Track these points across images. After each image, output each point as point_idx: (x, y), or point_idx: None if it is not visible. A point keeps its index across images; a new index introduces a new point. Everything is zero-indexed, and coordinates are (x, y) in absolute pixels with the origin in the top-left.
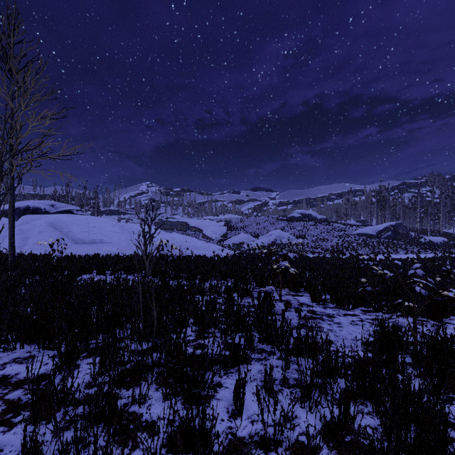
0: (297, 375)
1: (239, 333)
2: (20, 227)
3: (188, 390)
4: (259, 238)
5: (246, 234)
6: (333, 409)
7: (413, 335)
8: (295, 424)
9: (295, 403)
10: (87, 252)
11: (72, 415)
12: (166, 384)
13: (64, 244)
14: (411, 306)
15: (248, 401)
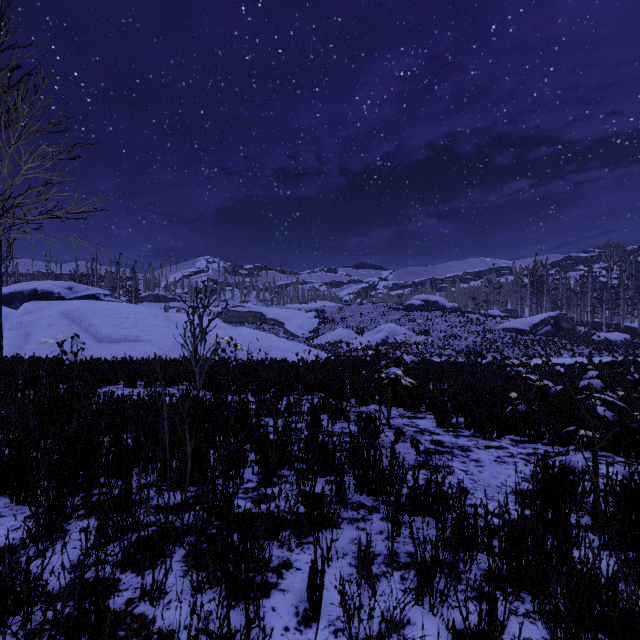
0: (412, 546)
1: (326, 477)
2: (21, 319)
3: (235, 575)
4: (363, 335)
5: (345, 330)
6: (470, 607)
7: (593, 482)
8: (406, 636)
9: (405, 605)
10: (115, 354)
11: (39, 621)
12: (197, 567)
13: (80, 342)
14: (589, 435)
15: (331, 593)
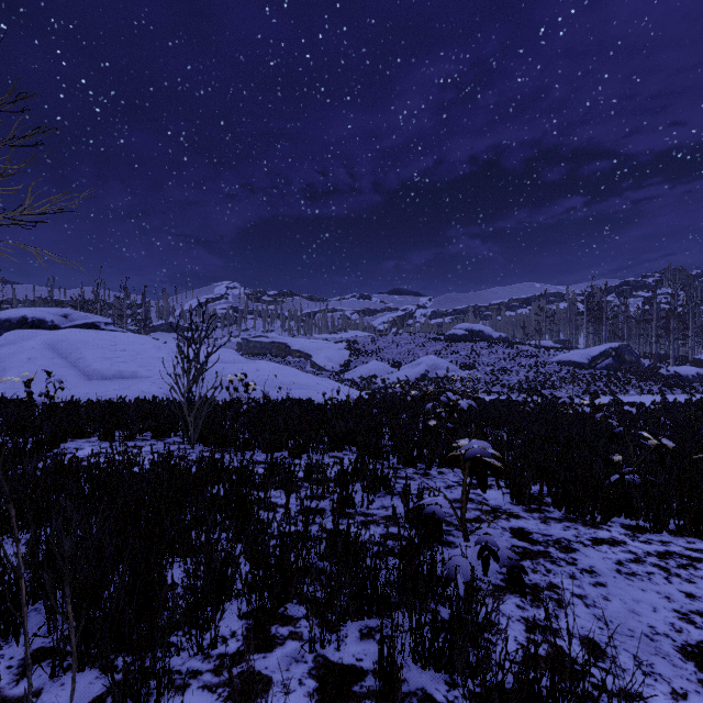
0: None
1: (362, 620)
2: None
3: None
4: (400, 369)
5: (380, 363)
6: None
7: None
8: None
9: None
10: (104, 393)
11: None
12: None
13: (57, 380)
14: None
15: None
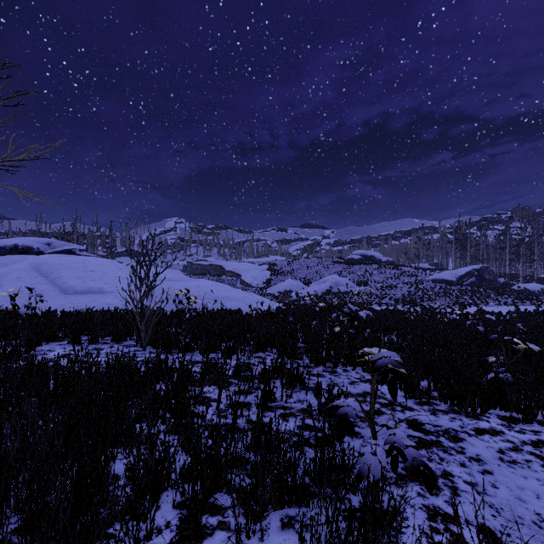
0: None
1: (282, 509)
2: None
3: None
4: (310, 285)
5: (294, 281)
6: None
7: None
8: None
9: None
10: (77, 305)
11: None
12: None
13: (37, 295)
14: None
15: None
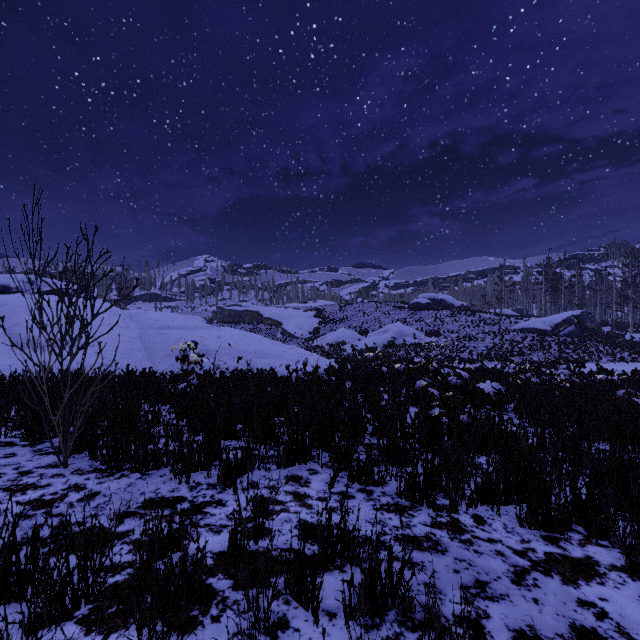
0: None
1: None
2: None
3: None
4: (367, 336)
5: (348, 330)
6: None
7: None
8: None
9: None
10: (31, 365)
11: None
12: None
13: None
14: None
15: None
